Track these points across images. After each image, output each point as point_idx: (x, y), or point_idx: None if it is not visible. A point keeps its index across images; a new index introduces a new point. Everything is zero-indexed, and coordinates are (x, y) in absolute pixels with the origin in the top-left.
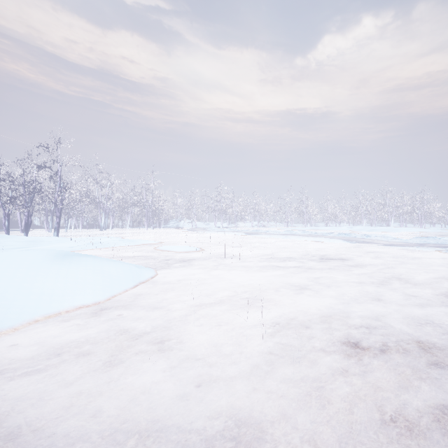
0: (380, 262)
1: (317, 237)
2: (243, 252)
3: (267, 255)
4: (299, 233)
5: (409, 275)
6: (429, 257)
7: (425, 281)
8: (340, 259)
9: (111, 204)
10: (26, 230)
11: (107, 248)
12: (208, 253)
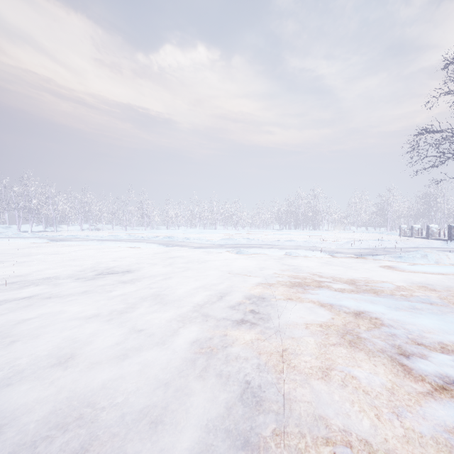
0: (167, 271)
1: (135, 242)
2: None
3: (23, 275)
4: (125, 238)
5: (177, 287)
6: (218, 258)
7: (187, 293)
8: (127, 271)
9: None
10: None
11: None
12: None
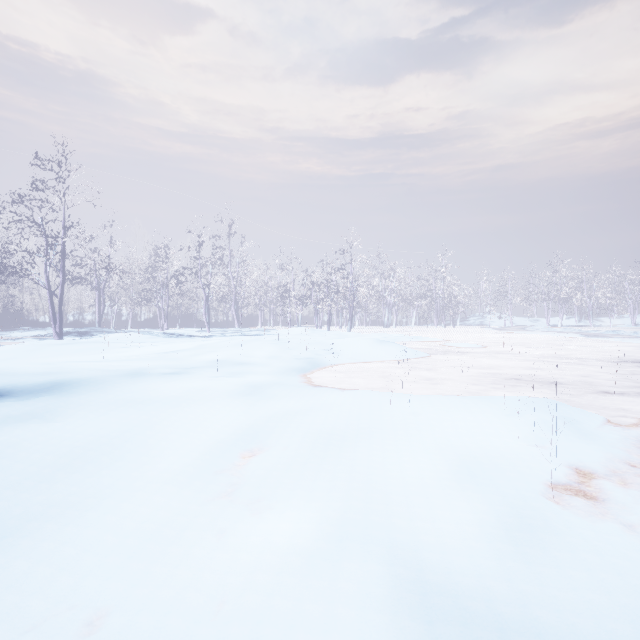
0: None
1: None
2: (533, 352)
3: (560, 356)
4: None
5: None
6: None
7: None
8: None
9: (395, 297)
10: (328, 326)
11: (397, 342)
12: (490, 350)
